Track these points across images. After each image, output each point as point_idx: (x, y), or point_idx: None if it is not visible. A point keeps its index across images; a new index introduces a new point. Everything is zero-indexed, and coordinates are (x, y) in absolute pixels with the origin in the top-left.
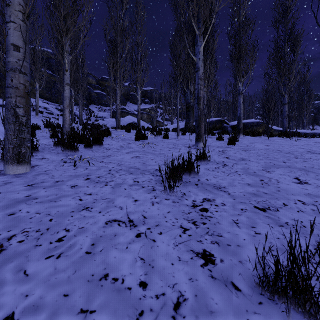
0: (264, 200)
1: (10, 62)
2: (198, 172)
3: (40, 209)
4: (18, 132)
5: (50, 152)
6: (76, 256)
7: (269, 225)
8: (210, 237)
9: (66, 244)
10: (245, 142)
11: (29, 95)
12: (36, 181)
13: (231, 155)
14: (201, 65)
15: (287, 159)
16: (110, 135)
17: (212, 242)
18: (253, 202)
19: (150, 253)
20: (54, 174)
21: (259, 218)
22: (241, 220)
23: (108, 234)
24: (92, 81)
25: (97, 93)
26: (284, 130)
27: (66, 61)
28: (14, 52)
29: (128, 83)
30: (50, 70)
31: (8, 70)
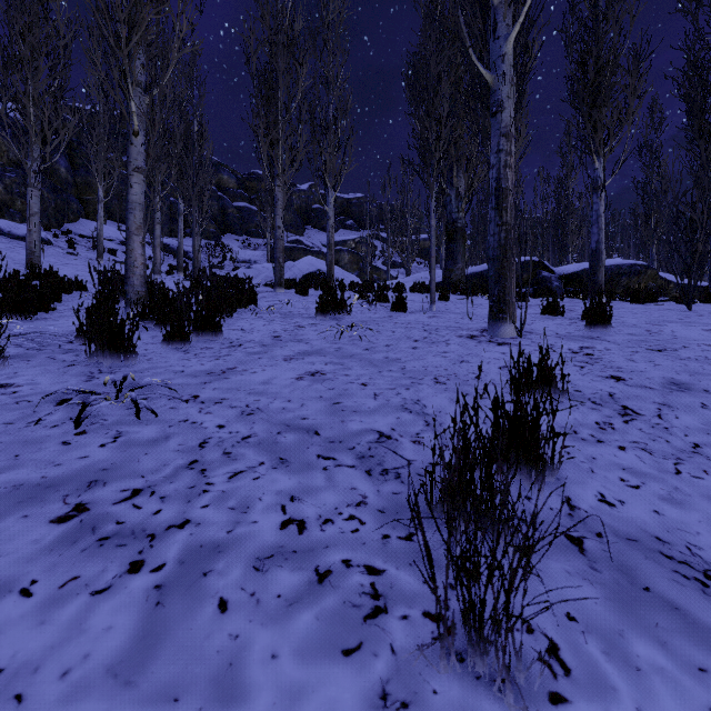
0: None
1: None
2: (559, 460)
3: None
4: None
5: (49, 361)
6: None
7: None
8: None
9: None
10: (633, 320)
11: None
12: None
13: (624, 369)
14: (509, 94)
15: None
16: (255, 304)
17: None
18: None
19: None
20: None
21: None
22: None
23: None
24: (228, 181)
25: (240, 208)
26: None
27: (132, 107)
28: None
29: (308, 184)
30: None
31: None
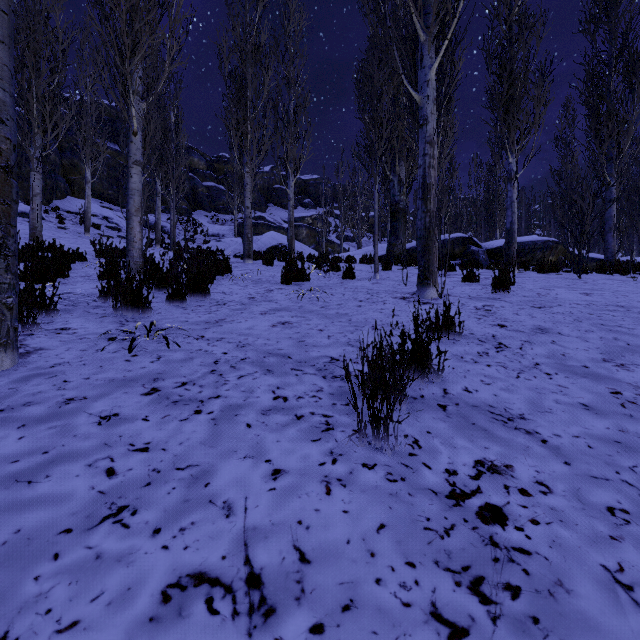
0: None
1: None
2: (442, 368)
3: None
4: None
5: (86, 314)
6: None
7: None
8: None
9: None
10: (531, 286)
11: (10, 174)
12: (12, 401)
13: (509, 320)
14: (432, 111)
15: None
16: (230, 273)
17: None
18: (630, 478)
19: None
20: (71, 377)
21: None
22: (634, 568)
23: None
24: (198, 163)
25: (209, 187)
26: (609, 258)
27: (133, 112)
28: None
29: (270, 166)
30: (117, 144)
31: None
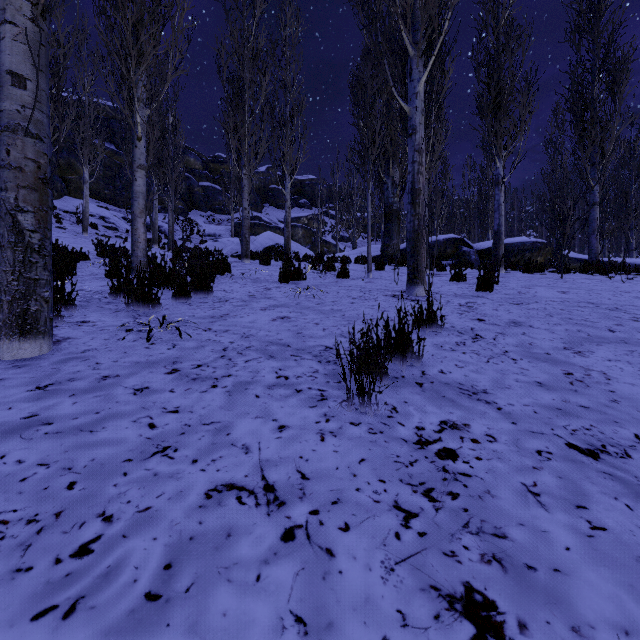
0: (587, 425)
1: (5, 111)
2: (422, 354)
3: (51, 452)
4: (23, 266)
5: (100, 309)
6: (119, 610)
7: (621, 502)
8: (477, 541)
9: (98, 566)
10: (514, 285)
11: (47, 184)
12: (58, 378)
13: (488, 315)
14: (420, 121)
15: (617, 324)
16: (229, 272)
17: (485, 559)
18: (561, 432)
19: (322, 599)
20: (101, 360)
21: (588, 480)
22: (544, 484)
23: (210, 530)
24: (194, 163)
25: (205, 187)
26: (593, 259)
27: (138, 119)
28: (14, 90)
29: (266, 166)
30: (113, 143)
31: (1, 129)
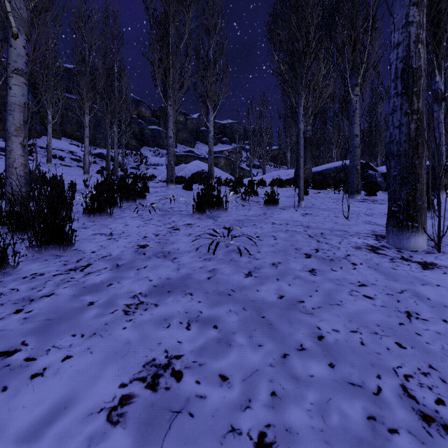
0: None
1: None
2: None
3: None
4: None
5: None
6: None
7: None
8: None
9: None
10: None
11: None
12: None
13: None
14: None
15: None
16: (143, 200)
17: None
18: None
19: None
20: None
21: None
22: None
23: None
24: (145, 112)
25: (153, 129)
26: None
27: (7, 6)
28: None
29: (197, 114)
30: None
31: None
